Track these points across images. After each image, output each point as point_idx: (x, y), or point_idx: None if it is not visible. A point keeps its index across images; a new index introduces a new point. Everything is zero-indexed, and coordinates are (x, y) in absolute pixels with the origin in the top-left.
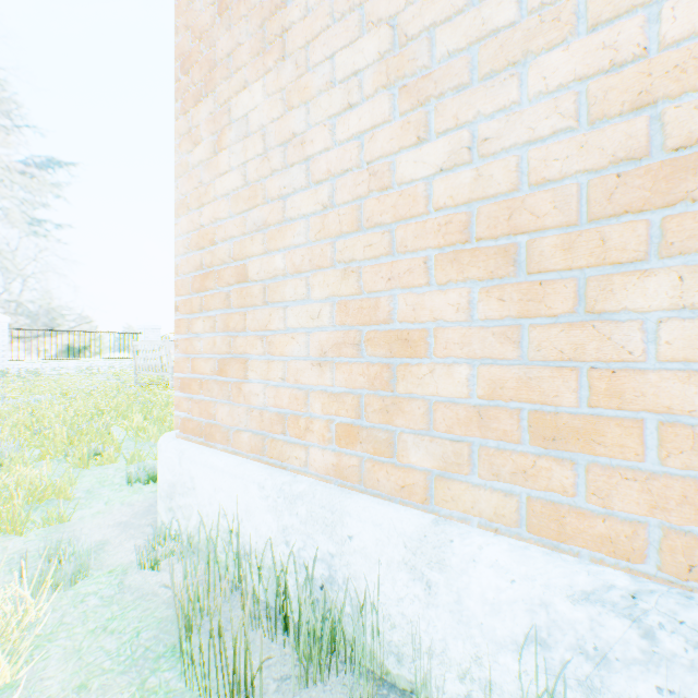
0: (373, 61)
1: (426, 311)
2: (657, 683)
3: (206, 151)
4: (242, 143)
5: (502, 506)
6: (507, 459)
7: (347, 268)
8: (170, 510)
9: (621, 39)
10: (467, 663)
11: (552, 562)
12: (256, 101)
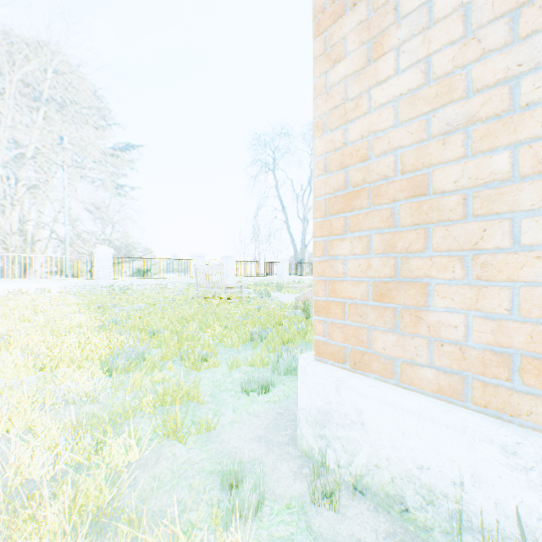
0: None
1: None
2: None
3: (356, 63)
4: (421, 37)
5: None
6: None
7: None
8: (321, 438)
9: None
10: None
11: None
12: None
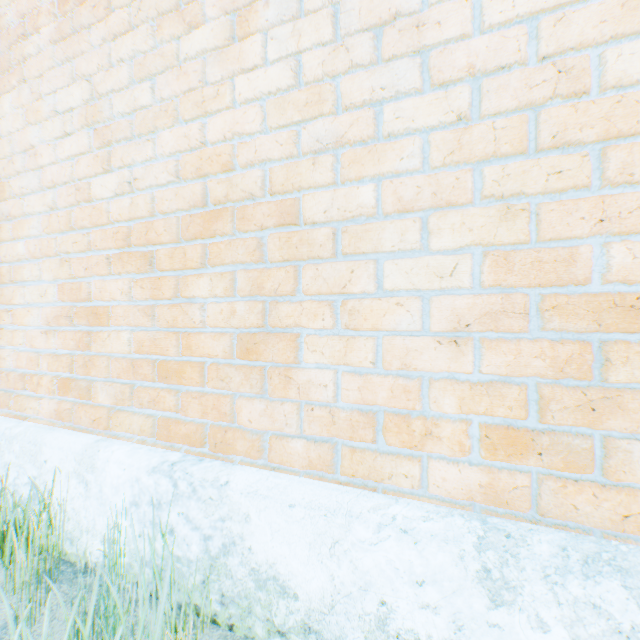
0: (80, 103)
1: (107, 293)
2: (179, 510)
3: None
4: None
5: (144, 425)
6: (146, 393)
7: (62, 258)
8: None
9: (191, 133)
10: (105, 530)
11: (148, 453)
12: (3, 110)
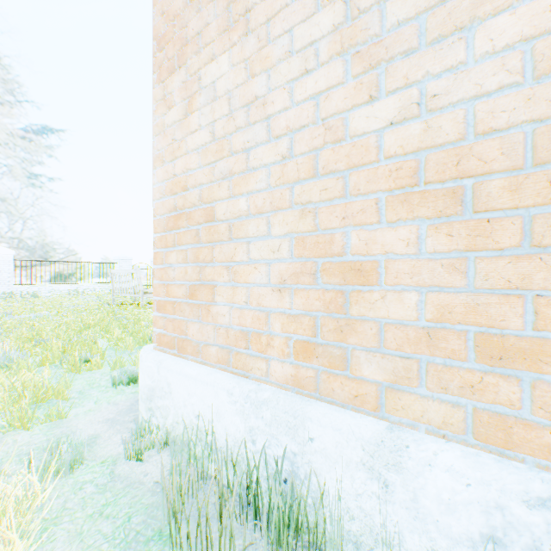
0: (328, 33)
1: (378, 245)
2: None
3: (179, 113)
4: (210, 106)
5: (450, 416)
6: (455, 375)
7: (304, 209)
8: (150, 410)
9: None
10: None
11: (505, 469)
12: (223, 71)
